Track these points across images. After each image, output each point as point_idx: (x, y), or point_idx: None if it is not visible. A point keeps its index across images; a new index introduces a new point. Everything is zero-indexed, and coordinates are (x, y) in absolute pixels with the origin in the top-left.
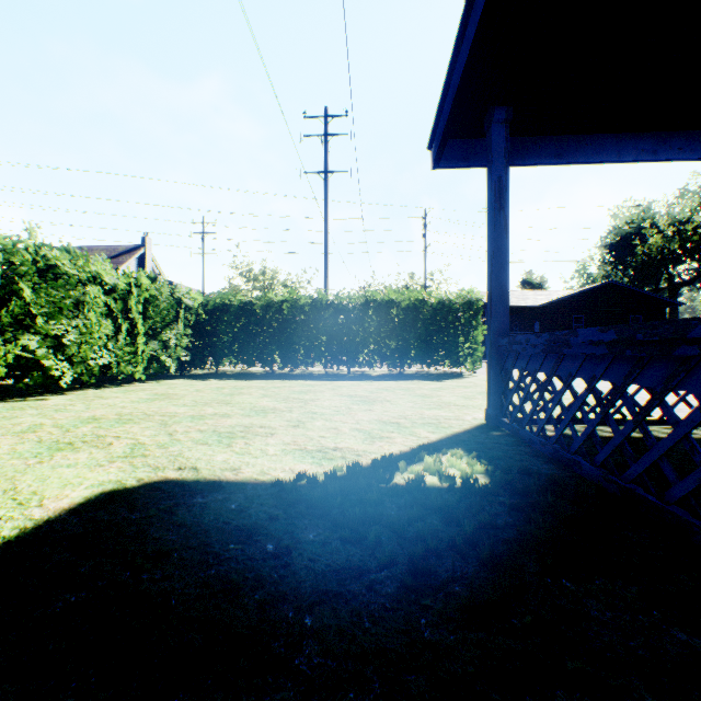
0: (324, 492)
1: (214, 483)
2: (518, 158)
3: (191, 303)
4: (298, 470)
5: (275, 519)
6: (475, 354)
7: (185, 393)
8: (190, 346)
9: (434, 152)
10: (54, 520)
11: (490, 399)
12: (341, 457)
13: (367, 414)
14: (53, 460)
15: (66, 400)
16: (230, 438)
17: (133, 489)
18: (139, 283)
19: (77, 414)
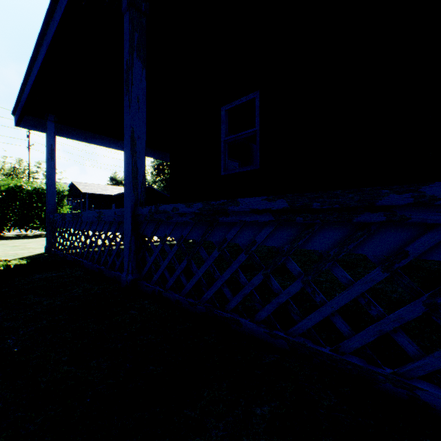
0: None
1: None
2: (66, 135)
3: None
4: None
5: None
6: None
7: None
8: None
9: (16, 120)
10: None
11: (47, 241)
12: None
13: None
14: None
15: None
16: None
17: None
18: None
19: None
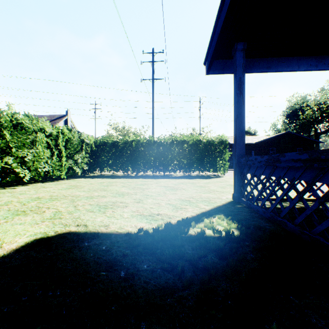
0: (152, 239)
1: (94, 234)
2: (248, 69)
3: (88, 142)
4: (139, 226)
5: (126, 256)
6: (225, 166)
7: (85, 185)
8: (88, 162)
9: (207, 66)
10: (6, 256)
11: (235, 188)
12: (161, 219)
13: (173, 196)
14: (13, 220)
15: (26, 188)
16: (105, 208)
17: (51, 237)
18: (63, 131)
19: (30, 196)
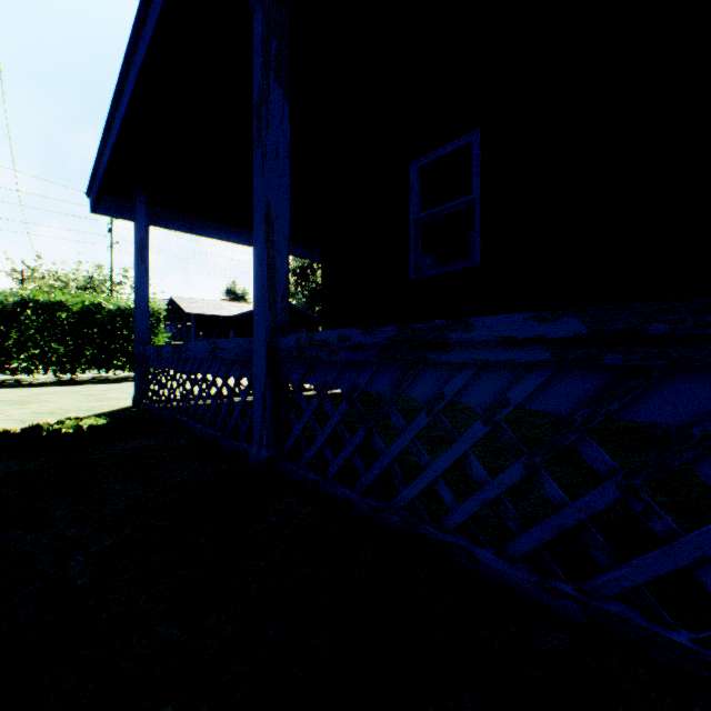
0: None
1: None
2: (163, 223)
3: None
4: None
5: None
6: None
7: None
8: None
9: (91, 203)
10: None
11: (136, 388)
12: None
13: (21, 411)
14: None
15: None
16: None
17: None
18: None
19: None
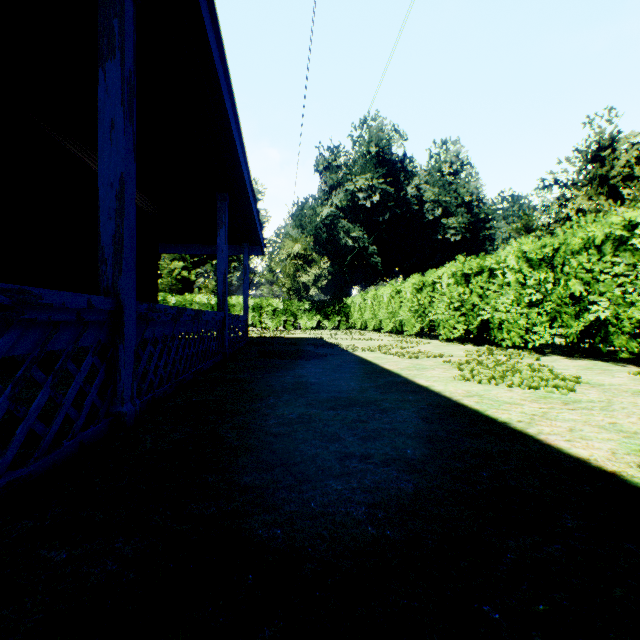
0: None
1: None
2: None
3: None
4: None
5: None
6: None
7: None
8: None
9: None
10: None
11: None
12: None
13: None
14: None
15: None
16: None
17: None
18: None
19: None
